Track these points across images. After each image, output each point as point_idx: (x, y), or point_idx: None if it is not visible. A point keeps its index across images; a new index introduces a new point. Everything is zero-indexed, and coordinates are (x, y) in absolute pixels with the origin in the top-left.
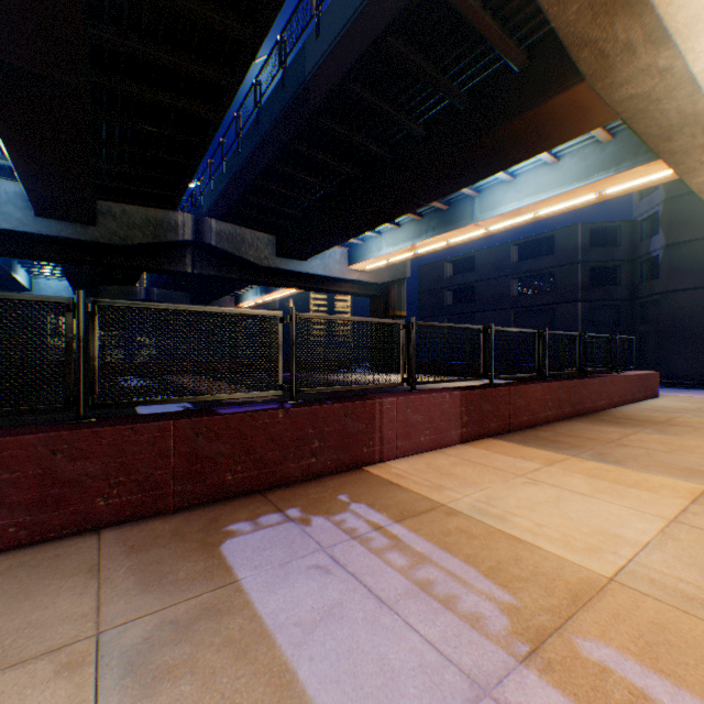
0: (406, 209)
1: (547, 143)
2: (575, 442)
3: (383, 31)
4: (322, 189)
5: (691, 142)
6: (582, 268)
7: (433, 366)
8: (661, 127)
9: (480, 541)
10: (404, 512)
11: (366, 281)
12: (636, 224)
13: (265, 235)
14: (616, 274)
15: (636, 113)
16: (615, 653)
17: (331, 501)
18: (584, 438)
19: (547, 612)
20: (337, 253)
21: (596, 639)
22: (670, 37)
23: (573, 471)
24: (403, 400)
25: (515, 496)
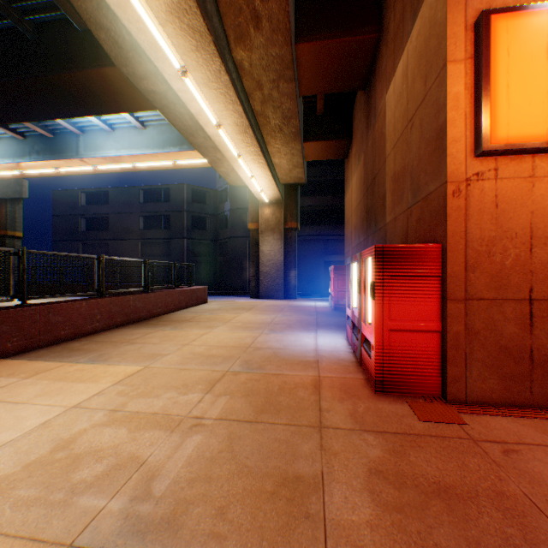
0: None
1: (119, 106)
2: (96, 347)
3: None
4: None
5: (207, 143)
6: (188, 216)
7: None
8: (185, 124)
9: None
10: None
11: None
12: (219, 193)
13: None
14: (209, 223)
15: (165, 107)
16: None
17: None
18: (110, 342)
19: None
20: None
21: None
22: (146, 52)
23: (48, 378)
24: None
25: None
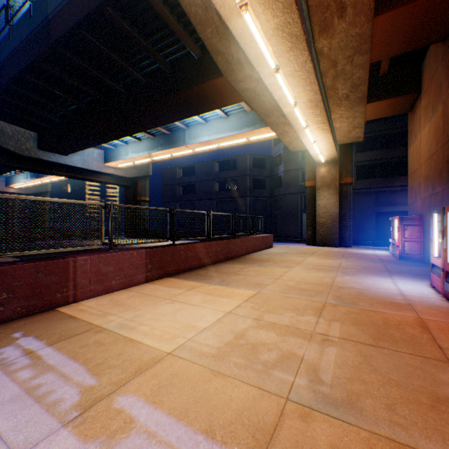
0: (139, 129)
1: (216, 105)
2: (215, 275)
3: (103, 1)
4: (74, 104)
5: (278, 120)
6: (250, 179)
7: (132, 234)
8: (264, 109)
9: (105, 347)
10: (63, 336)
11: (120, 175)
12: (273, 158)
13: (27, 131)
14: (265, 183)
15: (251, 99)
16: (135, 399)
17: (3, 339)
18: (221, 272)
19: (113, 384)
20: (95, 153)
21: (131, 393)
22: (251, 62)
23: (200, 292)
24: (97, 258)
25: (154, 312)
